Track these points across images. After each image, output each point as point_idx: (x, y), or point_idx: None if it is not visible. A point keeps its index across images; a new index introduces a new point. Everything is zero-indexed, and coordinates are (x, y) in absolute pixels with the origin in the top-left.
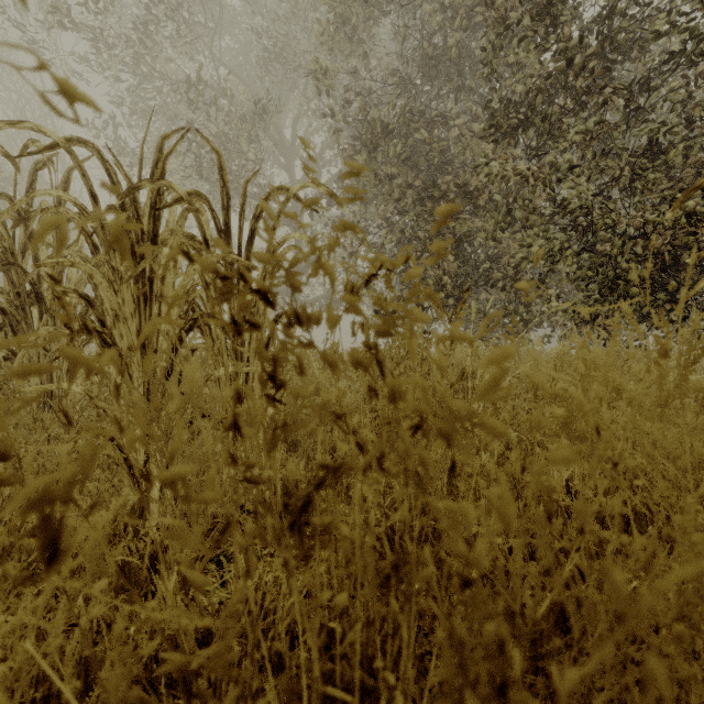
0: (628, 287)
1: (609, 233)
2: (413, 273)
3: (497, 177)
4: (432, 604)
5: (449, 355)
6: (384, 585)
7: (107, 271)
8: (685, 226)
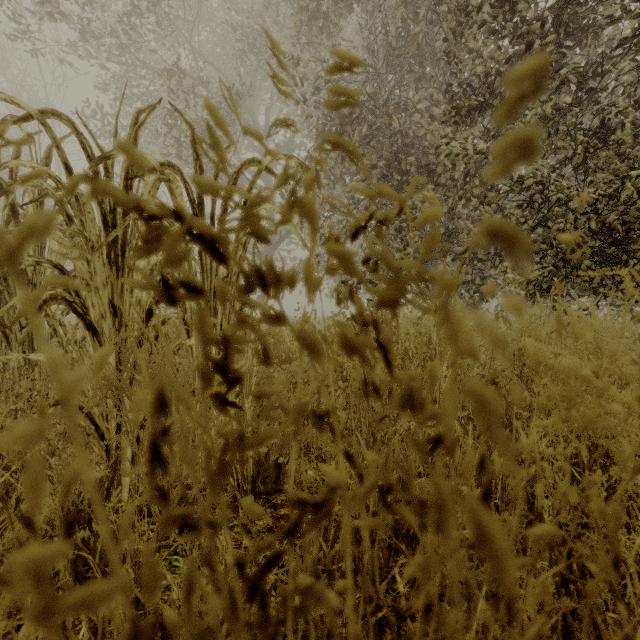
0: (582, 259)
1: (562, 209)
2: (426, 215)
3: (458, 156)
4: None
5: (417, 324)
6: None
7: (80, 241)
8: (637, 201)
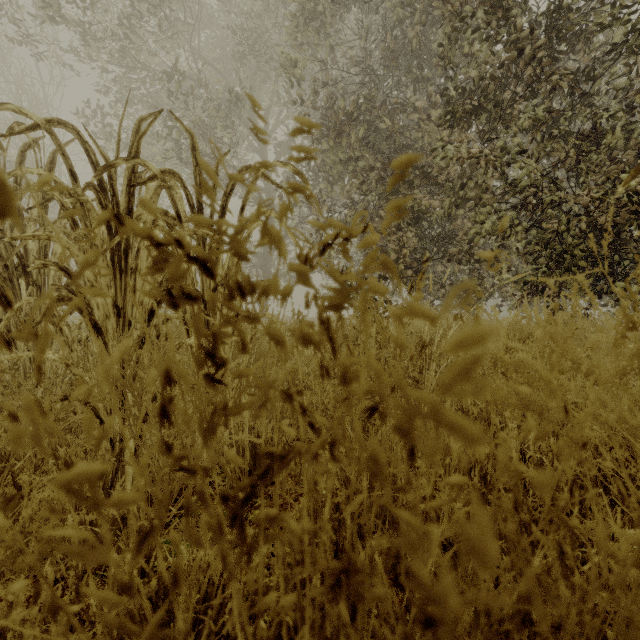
0: (574, 261)
1: (556, 211)
2: (368, 240)
3: (453, 159)
4: (387, 631)
5: (408, 324)
6: (334, 588)
7: (85, 244)
8: (627, 203)
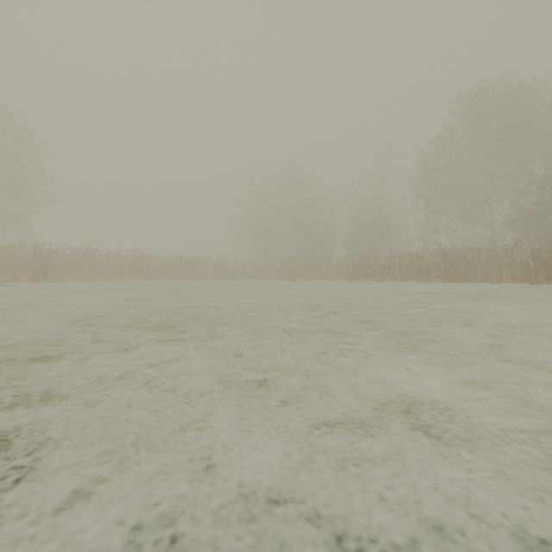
0: None
1: None
2: None
3: None
4: None
5: None
6: None
7: None
8: None
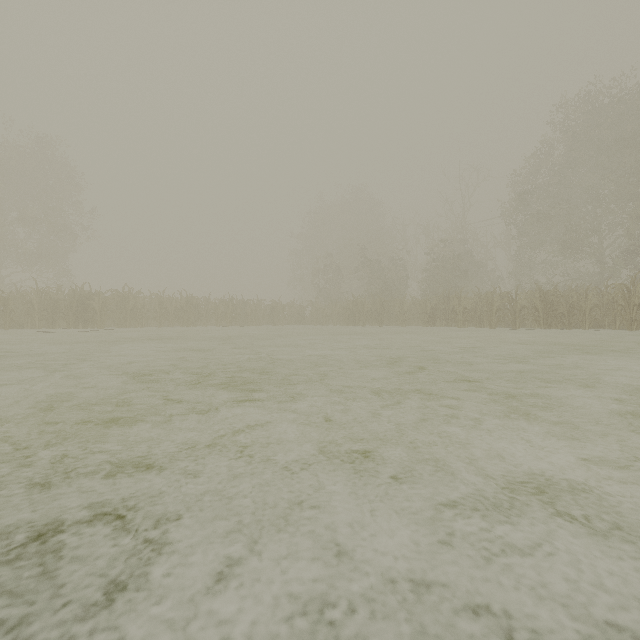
0: None
1: None
2: None
3: None
4: None
5: None
6: None
7: None
8: None
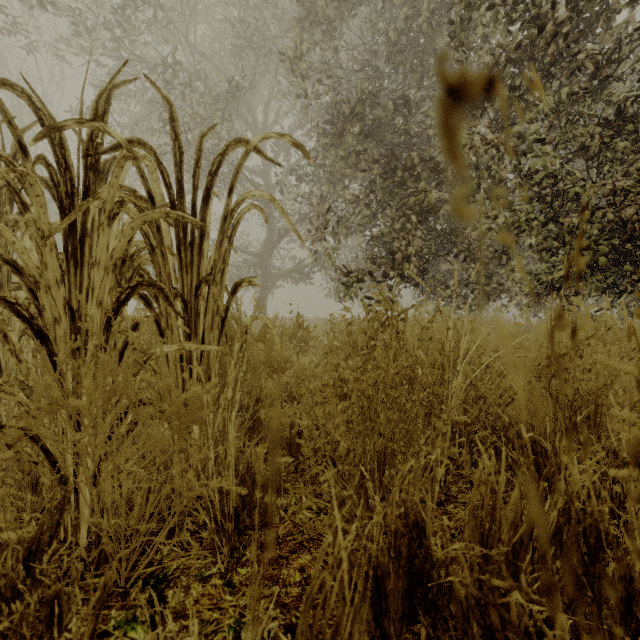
0: (599, 257)
1: (574, 205)
2: None
3: (465, 147)
4: None
5: (427, 328)
6: None
7: (34, 231)
8: None
